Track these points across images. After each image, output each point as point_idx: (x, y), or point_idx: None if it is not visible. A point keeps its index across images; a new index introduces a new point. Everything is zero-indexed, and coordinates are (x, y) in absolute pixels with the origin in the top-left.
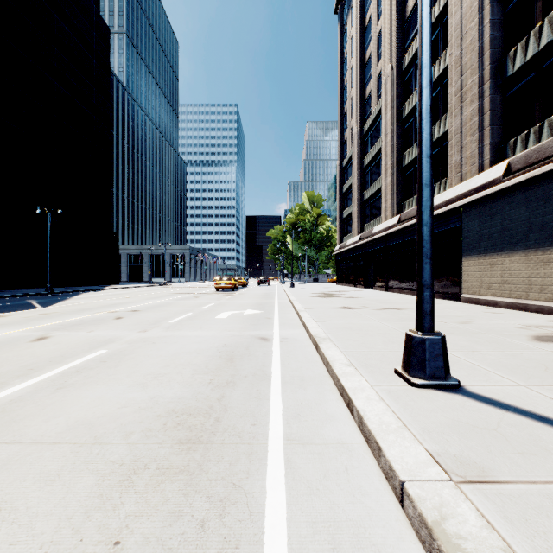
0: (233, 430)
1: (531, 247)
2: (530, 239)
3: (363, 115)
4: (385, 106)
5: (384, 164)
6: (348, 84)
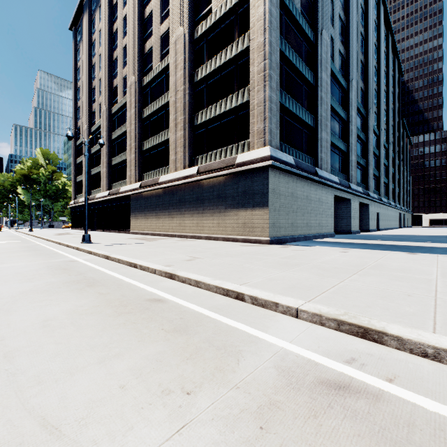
0: (44, 249)
1: (145, 213)
2: (145, 211)
3: (91, 120)
4: (103, 127)
5: (103, 160)
6: (81, 90)
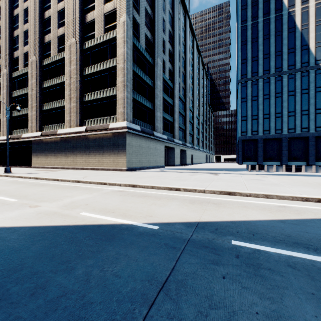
0: None
1: (46, 154)
2: (45, 152)
3: None
4: (3, 86)
5: (3, 111)
6: None
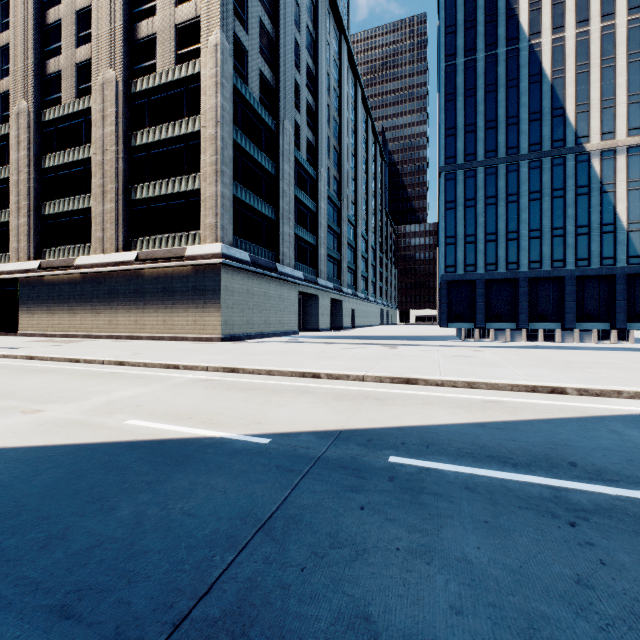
0: None
1: (50, 307)
2: (49, 303)
3: None
4: None
5: None
6: None
